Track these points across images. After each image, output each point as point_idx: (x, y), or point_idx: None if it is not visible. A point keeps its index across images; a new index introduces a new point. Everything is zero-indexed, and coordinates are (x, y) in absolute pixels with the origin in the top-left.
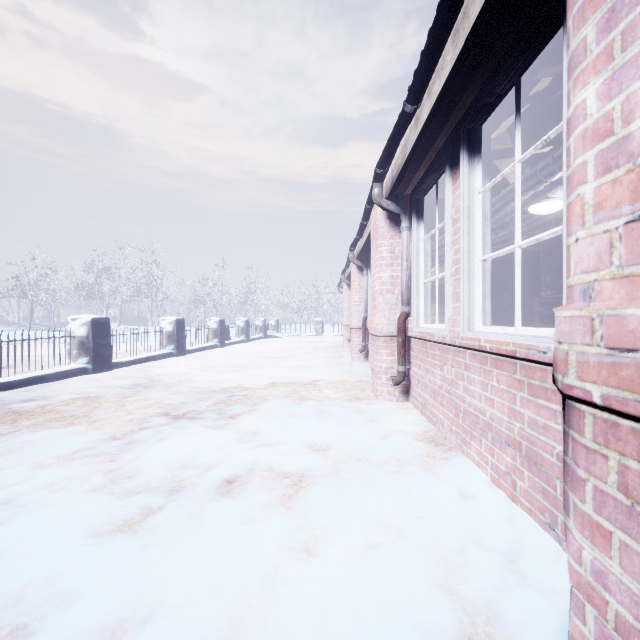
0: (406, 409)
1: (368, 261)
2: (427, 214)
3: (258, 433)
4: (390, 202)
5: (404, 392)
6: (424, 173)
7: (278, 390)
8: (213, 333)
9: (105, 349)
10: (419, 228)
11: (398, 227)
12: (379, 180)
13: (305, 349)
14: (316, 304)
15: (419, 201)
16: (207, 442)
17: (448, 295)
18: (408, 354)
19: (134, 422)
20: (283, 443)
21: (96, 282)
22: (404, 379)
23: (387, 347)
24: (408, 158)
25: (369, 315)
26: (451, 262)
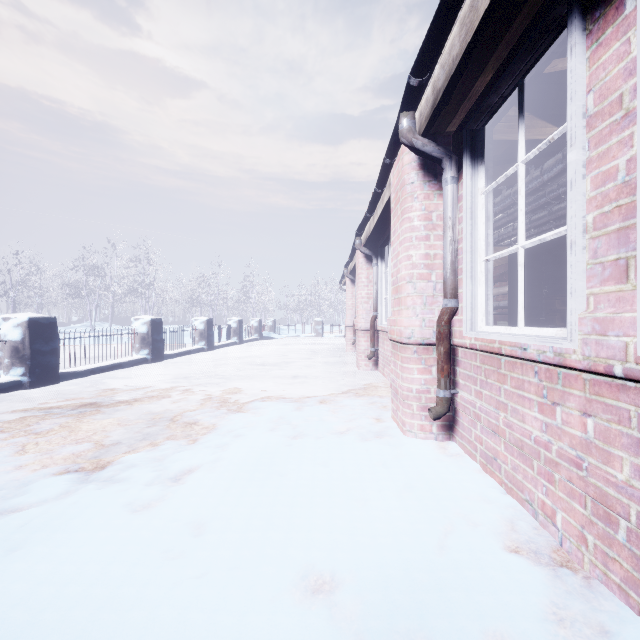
0: (454, 459)
1: (378, 248)
2: (488, 154)
3: (205, 529)
4: (427, 140)
5: (445, 427)
6: (491, 78)
7: (261, 418)
8: (199, 335)
9: (49, 357)
10: (476, 175)
11: (436, 182)
12: (411, 104)
13: (303, 353)
14: (316, 304)
15: (476, 133)
16: (92, 567)
17: (577, 270)
18: (451, 371)
19: (3, 494)
20: (246, 567)
21: (84, 280)
22: (448, 410)
23: (420, 360)
24: (479, 27)
25: (380, 314)
26: (583, 204)
